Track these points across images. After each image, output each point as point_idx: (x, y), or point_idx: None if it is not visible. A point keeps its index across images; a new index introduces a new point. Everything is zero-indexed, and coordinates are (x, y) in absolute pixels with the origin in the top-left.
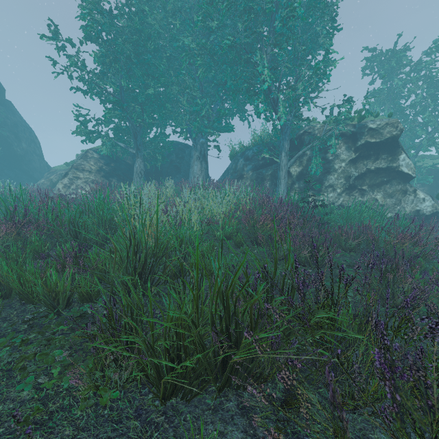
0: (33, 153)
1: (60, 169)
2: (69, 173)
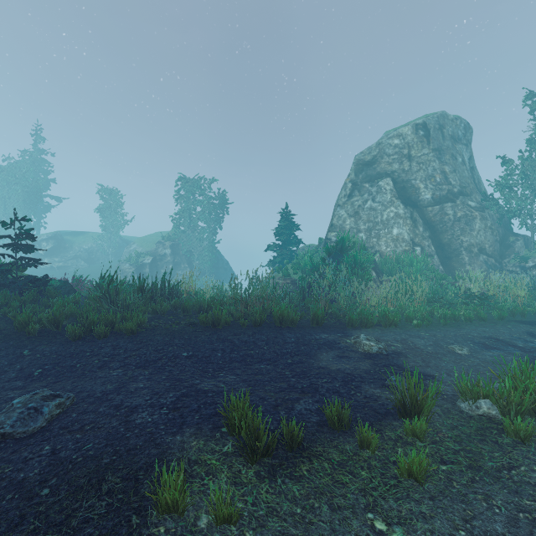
0: None
1: None
2: None
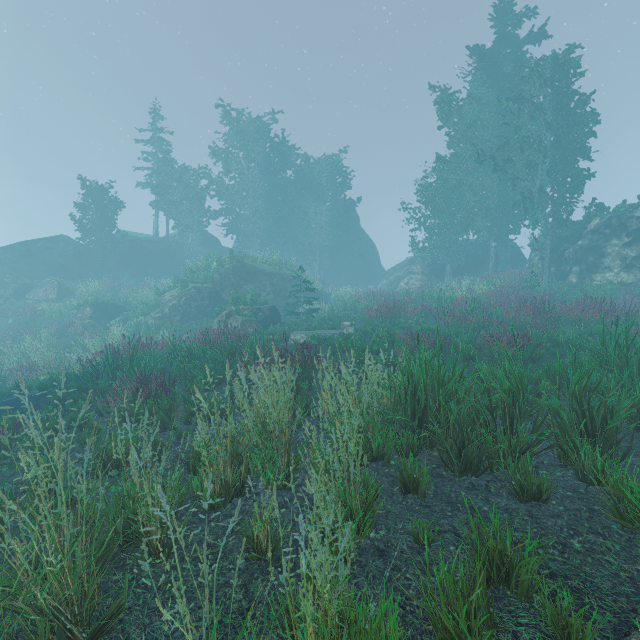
0: (376, 262)
1: (394, 271)
2: (407, 277)
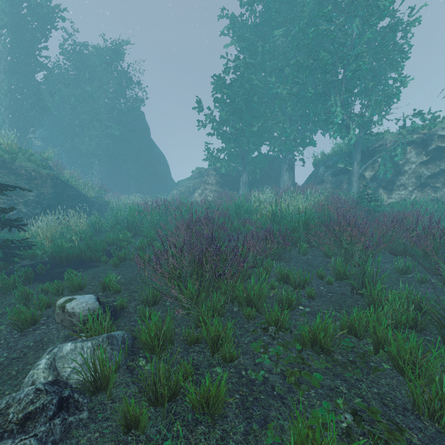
0: (166, 173)
1: (185, 183)
2: (201, 186)
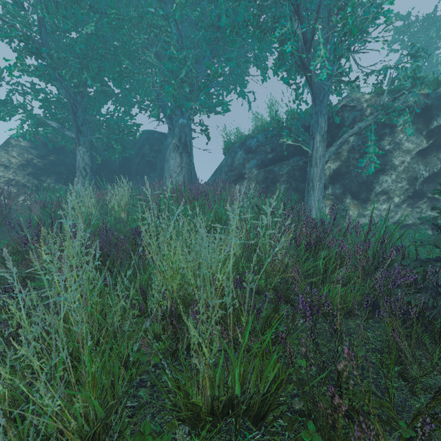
0: None
1: None
2: None
